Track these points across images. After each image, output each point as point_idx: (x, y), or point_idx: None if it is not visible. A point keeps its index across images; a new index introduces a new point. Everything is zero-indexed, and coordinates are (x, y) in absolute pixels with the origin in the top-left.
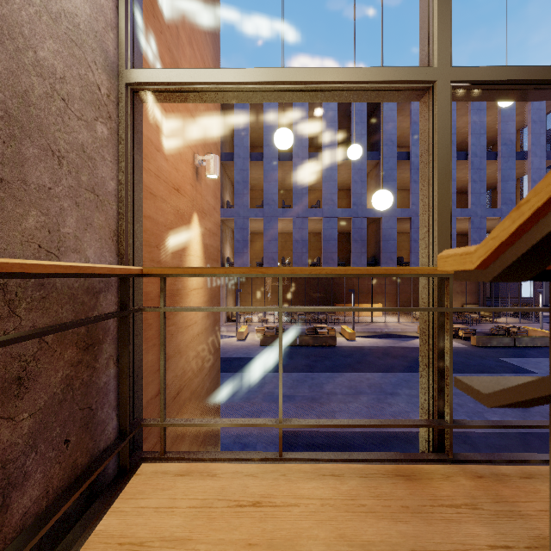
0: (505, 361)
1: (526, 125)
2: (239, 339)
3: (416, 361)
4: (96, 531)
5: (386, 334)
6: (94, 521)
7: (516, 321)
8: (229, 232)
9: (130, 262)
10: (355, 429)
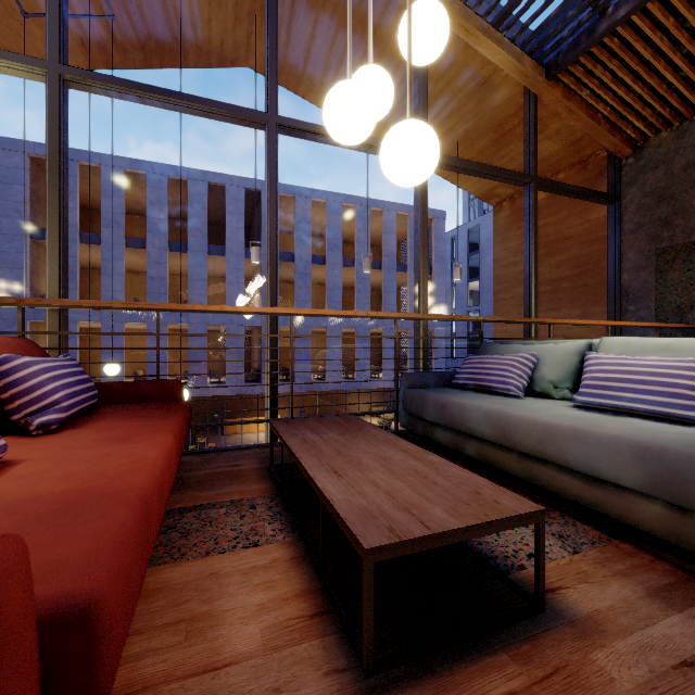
0: None
1: None
2: None
3: None
4: None
5: None
6: None
7: None
8: None
9: None
10: None
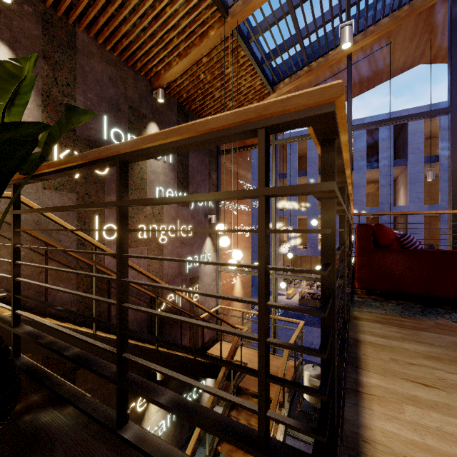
0: None
1: None
2: (287, 298)
3: None
4: (214, 346)
5: None
6: (213, 345)
7: None
8: (286, 221)
9: (219, 303)
10: None
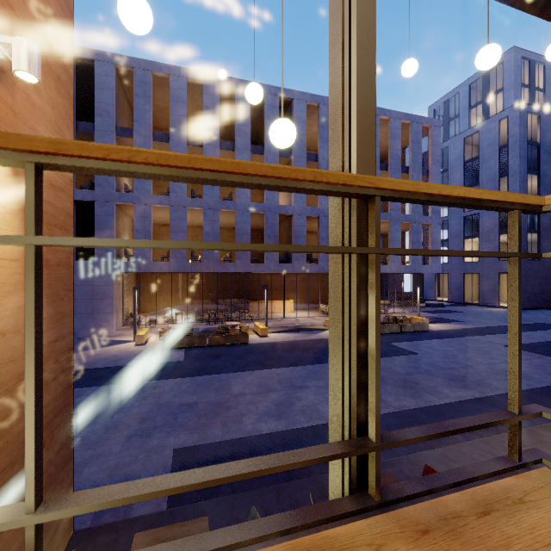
0: (395, 345)
1: (408, 145)
2: (138, 344)
3: (323, 352)
4: None
5: (297, 328)
6: None
7: (401, 311)
8: (128, 222)
9: None
10: (264, 431)
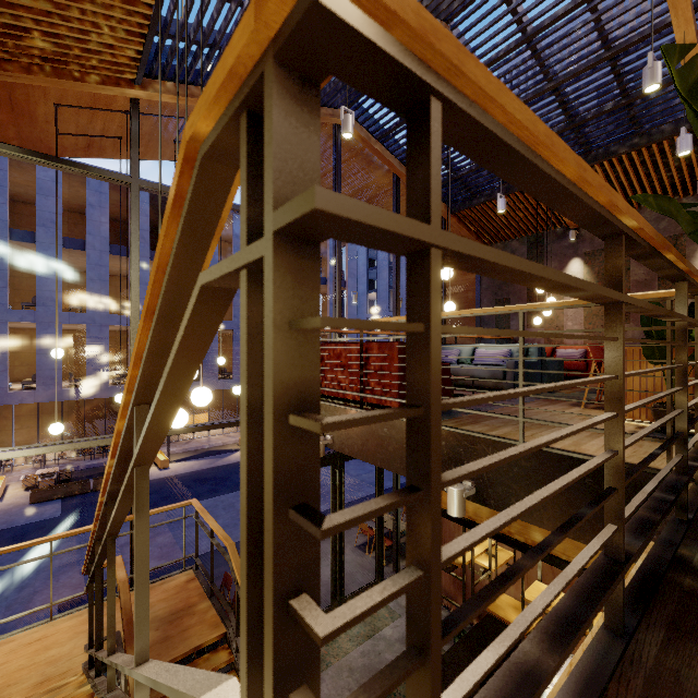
0: None
1: None
2: None
3: (224, 481)
4: None
5: (206, 452)
6: None
7: None
8: None
9: None
10: None
